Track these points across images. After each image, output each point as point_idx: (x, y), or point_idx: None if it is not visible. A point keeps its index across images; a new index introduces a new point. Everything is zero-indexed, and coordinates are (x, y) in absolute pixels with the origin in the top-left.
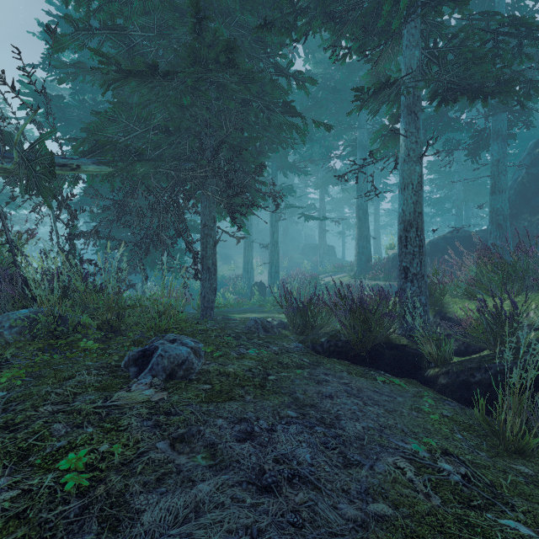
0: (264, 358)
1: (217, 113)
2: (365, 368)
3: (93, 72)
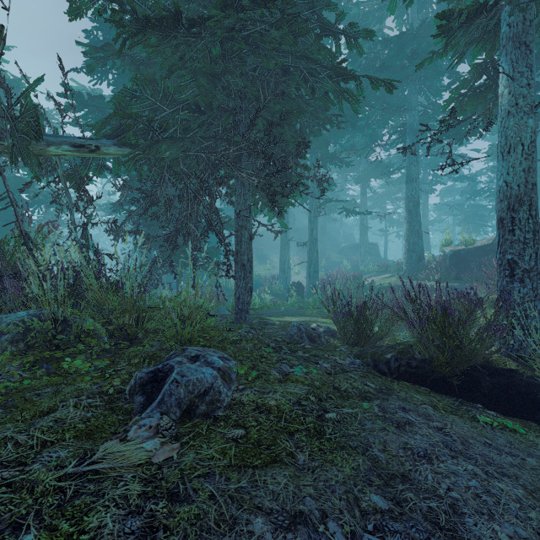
0: (314, 381)
1: (253, 81)
2: (452, 399)
3: (123, 55)
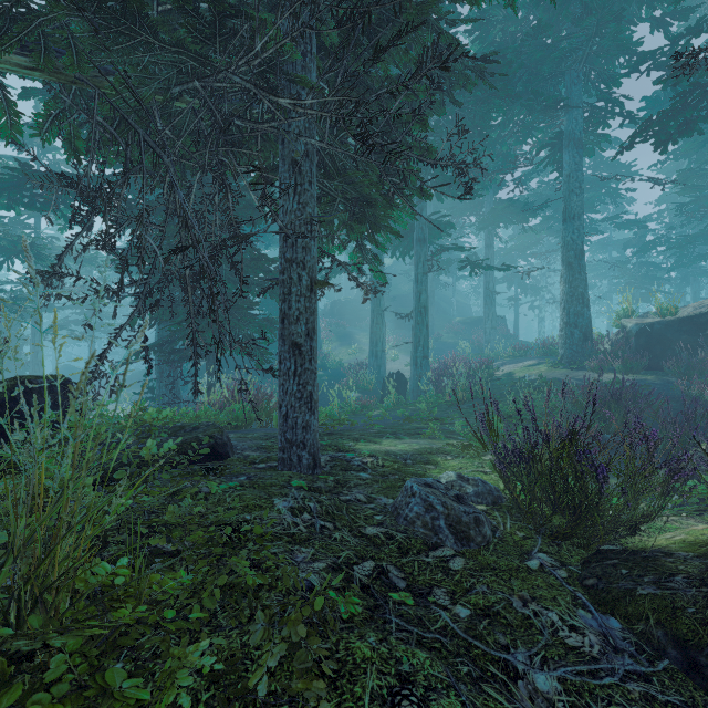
0: None
1: None
2: None
3: None
